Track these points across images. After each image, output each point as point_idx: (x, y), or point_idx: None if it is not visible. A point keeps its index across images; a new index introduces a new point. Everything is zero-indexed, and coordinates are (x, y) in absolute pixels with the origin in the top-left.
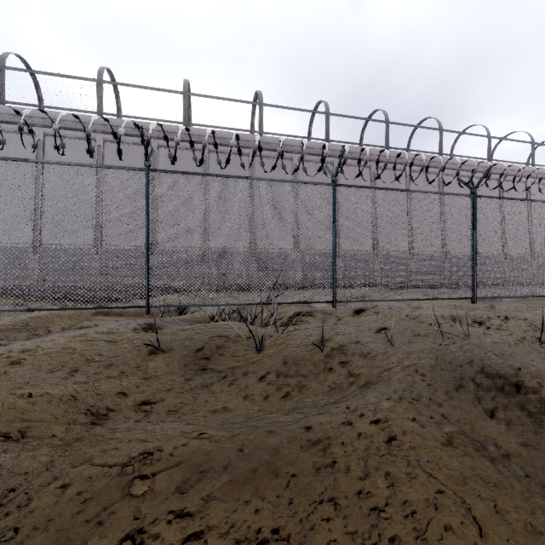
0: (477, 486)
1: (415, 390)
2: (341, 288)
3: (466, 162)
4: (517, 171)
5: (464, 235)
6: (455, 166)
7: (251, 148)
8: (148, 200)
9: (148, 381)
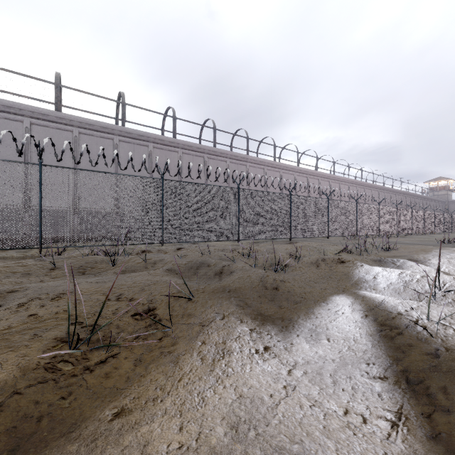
0: (161, 275)
1: (171, 268)
2: (167, 235)
3: (262, 160)
4: (289, 168)
5: (234, 208)
6: (255, 162)
7: (116, 135)
8: (41, 183)
9: (54, 279)
